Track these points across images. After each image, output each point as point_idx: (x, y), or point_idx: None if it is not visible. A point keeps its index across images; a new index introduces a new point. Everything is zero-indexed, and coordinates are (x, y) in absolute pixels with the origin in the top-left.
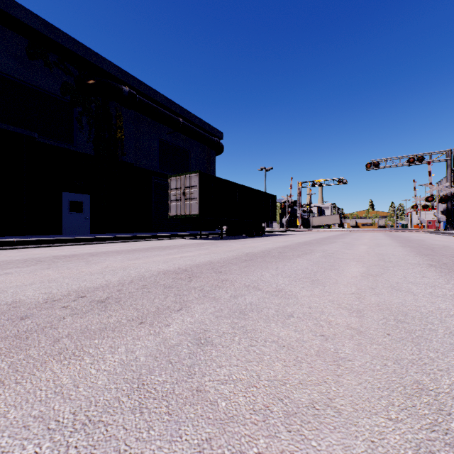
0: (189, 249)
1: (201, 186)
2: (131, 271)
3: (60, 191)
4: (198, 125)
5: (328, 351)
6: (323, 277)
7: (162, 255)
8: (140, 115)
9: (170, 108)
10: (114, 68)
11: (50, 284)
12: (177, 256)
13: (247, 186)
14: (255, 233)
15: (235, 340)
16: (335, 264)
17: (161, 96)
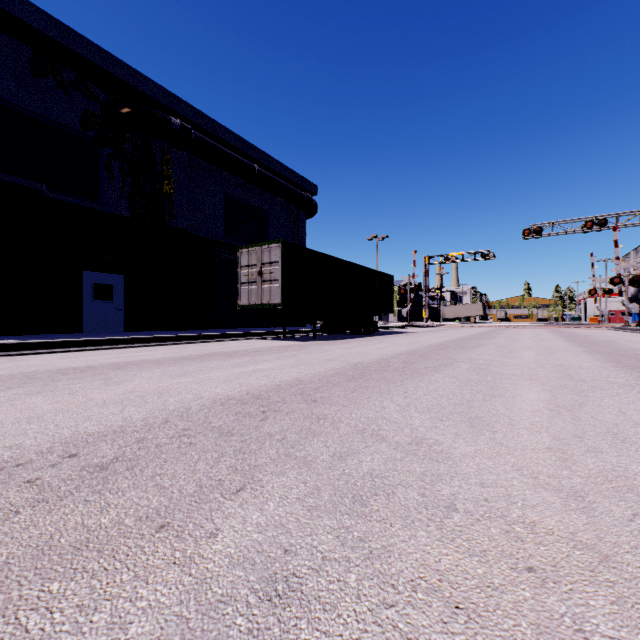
0: (266, 356)
1: (284, 263)
2: (170, 398)
3: (80, 269)
4: (282, 174)
5: (560, 626)
6: (486, 412)
7: (224, 368)
8: (198, 159)
9: (241, 149)
10: (159, 91)
11: (28, 425)
12: (247, 369)
13: (353, 263)
14: (364, 330)
15: (348, 583)
16: (497, 385)
17: (227, 131)
